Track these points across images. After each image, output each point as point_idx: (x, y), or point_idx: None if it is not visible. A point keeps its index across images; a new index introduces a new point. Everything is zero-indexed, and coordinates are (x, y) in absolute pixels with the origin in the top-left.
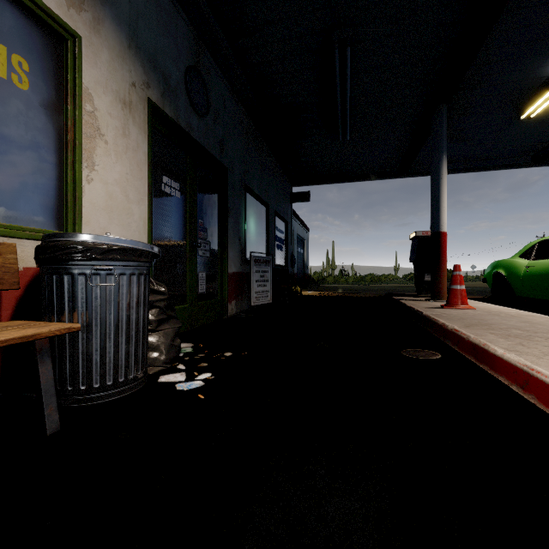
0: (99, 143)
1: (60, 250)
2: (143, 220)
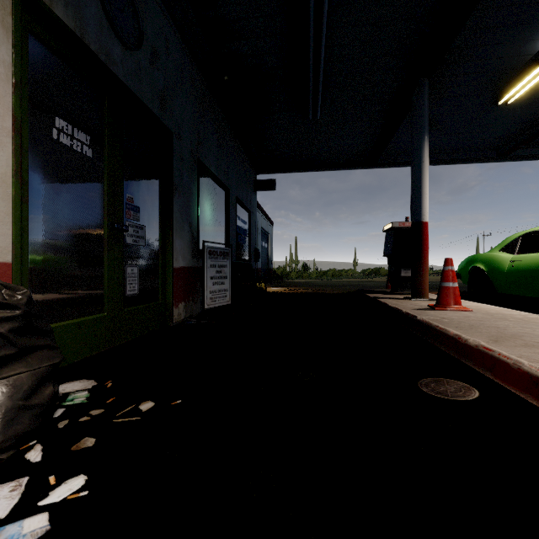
0: None
1: None
2: (0, 177)
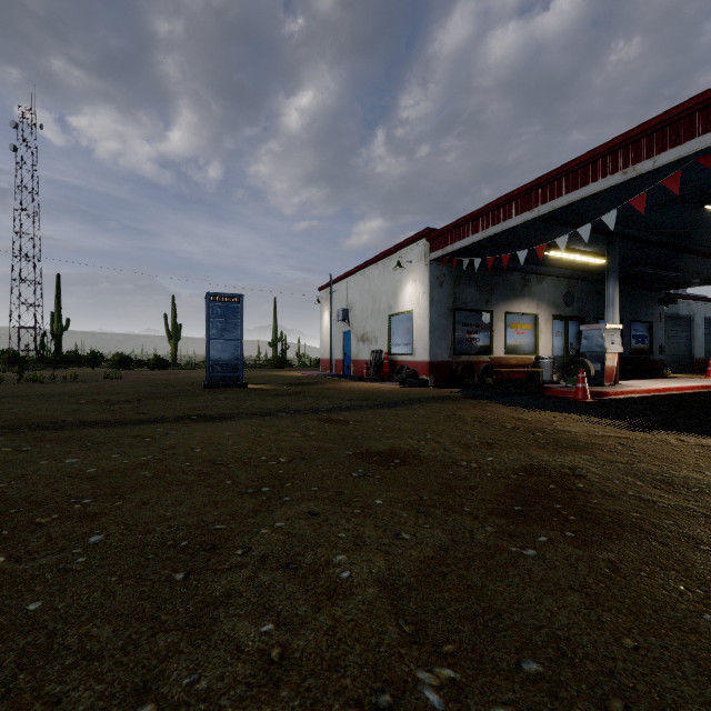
0: (542, 333)
1: (540, 358)
2: (551, 347)
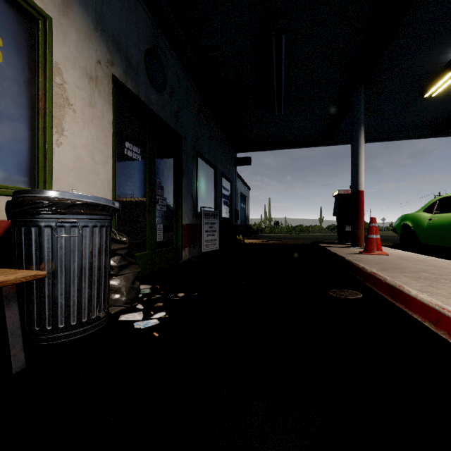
0: (68, 112)
1: (28, 205)
2: (108, 179)
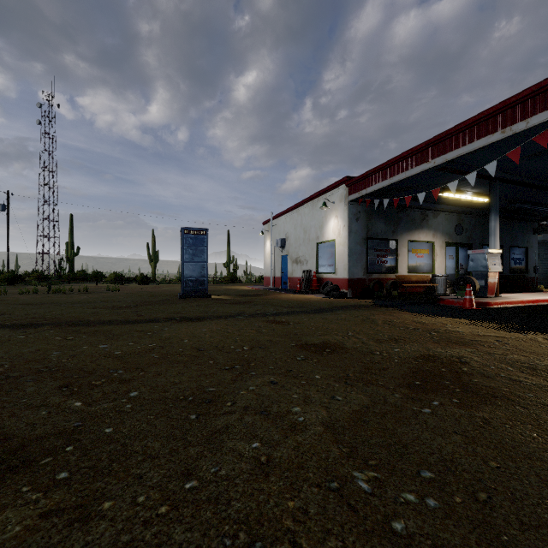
0: (437, 256)
1: (436, 276)
2: (444, 267)
